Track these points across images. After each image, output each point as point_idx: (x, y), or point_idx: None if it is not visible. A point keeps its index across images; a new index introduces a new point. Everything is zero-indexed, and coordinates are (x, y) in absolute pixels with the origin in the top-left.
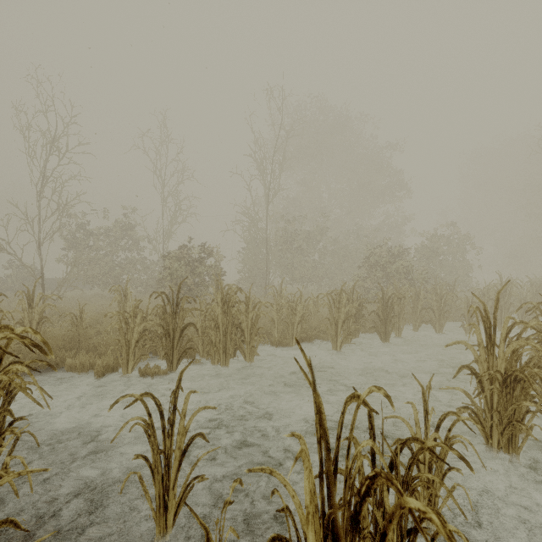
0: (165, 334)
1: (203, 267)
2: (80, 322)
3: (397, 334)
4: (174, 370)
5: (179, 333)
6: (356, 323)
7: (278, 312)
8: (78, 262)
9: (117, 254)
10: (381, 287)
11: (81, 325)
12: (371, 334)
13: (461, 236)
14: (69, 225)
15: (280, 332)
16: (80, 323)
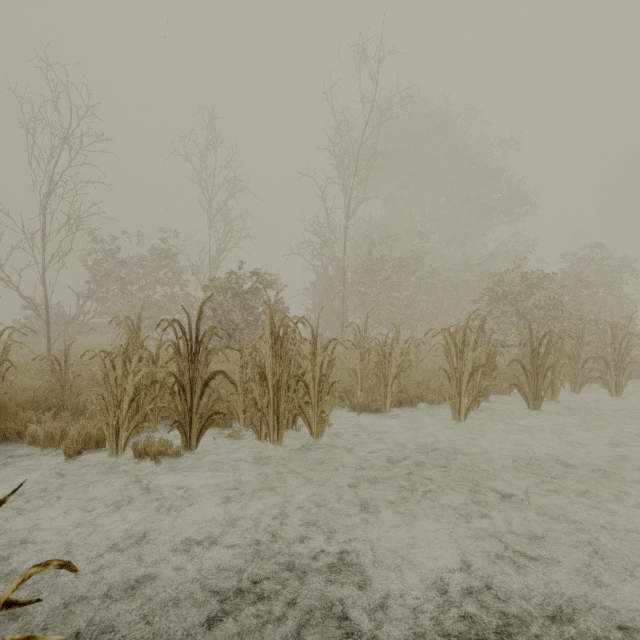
0: (178, 388)
1: (257, 300)
2: (64, 369)
3: (550, 398)
4: (194, 448)
5: (201, 387)
6: (486, 379)
7: (362, 359)
8: (105, 299)
9: (153, 289)
10: (528, 321)
11: (67, 374)
12: (505, 396)
13: (619, 260)
14: (94, 252)
15: (365, 390)
16: (66, 370)
